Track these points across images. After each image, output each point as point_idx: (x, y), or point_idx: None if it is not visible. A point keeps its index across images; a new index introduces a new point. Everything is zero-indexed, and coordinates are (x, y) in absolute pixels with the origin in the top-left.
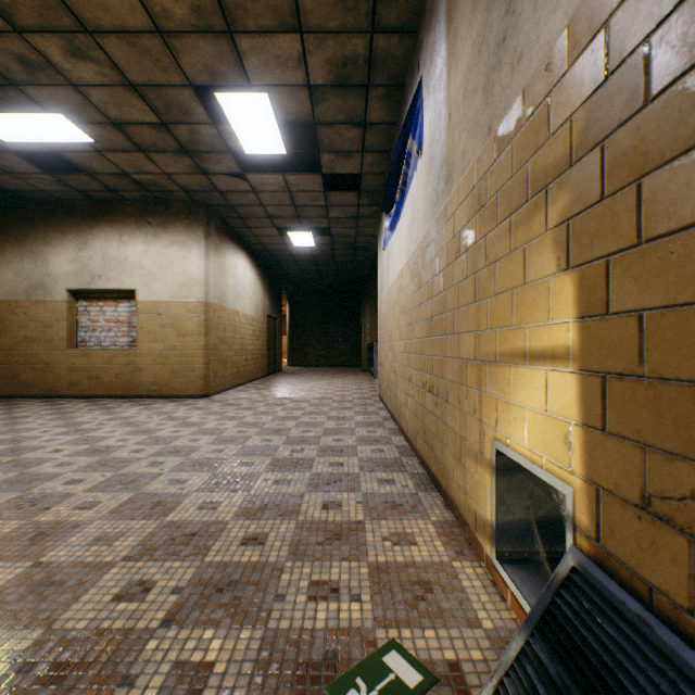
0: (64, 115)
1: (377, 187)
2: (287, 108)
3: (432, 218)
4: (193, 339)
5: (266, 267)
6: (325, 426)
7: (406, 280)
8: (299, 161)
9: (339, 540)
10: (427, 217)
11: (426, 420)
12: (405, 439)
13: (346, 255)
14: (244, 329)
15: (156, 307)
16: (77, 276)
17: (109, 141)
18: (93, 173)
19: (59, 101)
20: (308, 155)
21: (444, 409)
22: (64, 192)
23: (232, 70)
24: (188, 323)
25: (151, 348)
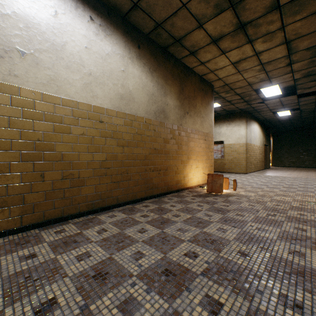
0: (217, 103)
1: None
2: (284, 85)
3: None
4: (242, 155)
5: (263, 125)
6: (299, 183)
7: None
8: (285, 91)
9: (307, 196)
10: None
11: None
12: None
13: (308, 115)
14: (256, 151)
15: (229, 145)
16: None
17: (224, 105)
18: (216, 111)
19: (217, 101)
20: (290, 89)
21: None
22: None
23: (267, 84)
24: (240, 150)
25: (228, 158)
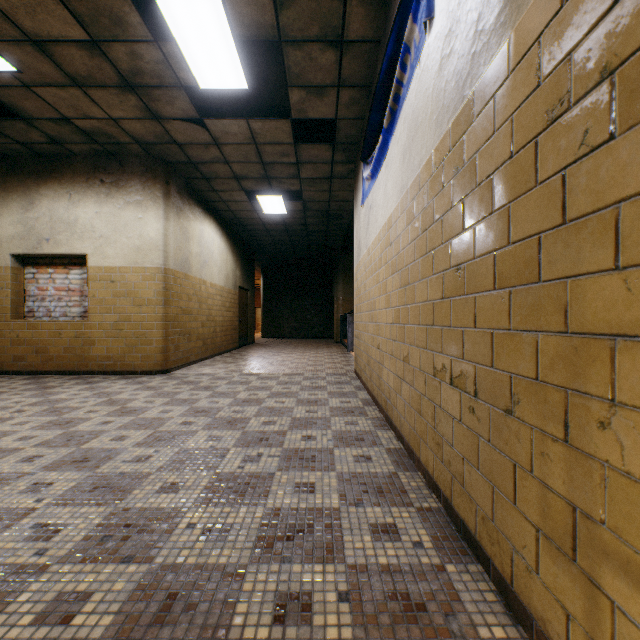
0: None
1: (353, 138)
2: (244, 14)
3: (461, 102)
4: (150, 309)
5: (237, 237)
6: (293, 414)
7: (399, 227)
8: (265, 107)
9: None
10: (445, 111)
11: (443, 427)
12: (397, 436)
13: (319, 224)
14: (212, 300)
15: (110, 274)
16: (22, 239)
17: (34, 70)
18: (29, 118)
19: None
20: (276, 99)
21: (500, 426)
22: (4, 145)
23: None
24: (144, 291)
25: (104, 318)
